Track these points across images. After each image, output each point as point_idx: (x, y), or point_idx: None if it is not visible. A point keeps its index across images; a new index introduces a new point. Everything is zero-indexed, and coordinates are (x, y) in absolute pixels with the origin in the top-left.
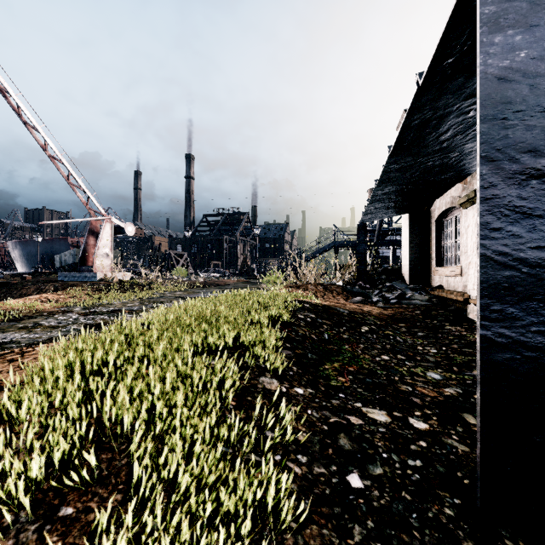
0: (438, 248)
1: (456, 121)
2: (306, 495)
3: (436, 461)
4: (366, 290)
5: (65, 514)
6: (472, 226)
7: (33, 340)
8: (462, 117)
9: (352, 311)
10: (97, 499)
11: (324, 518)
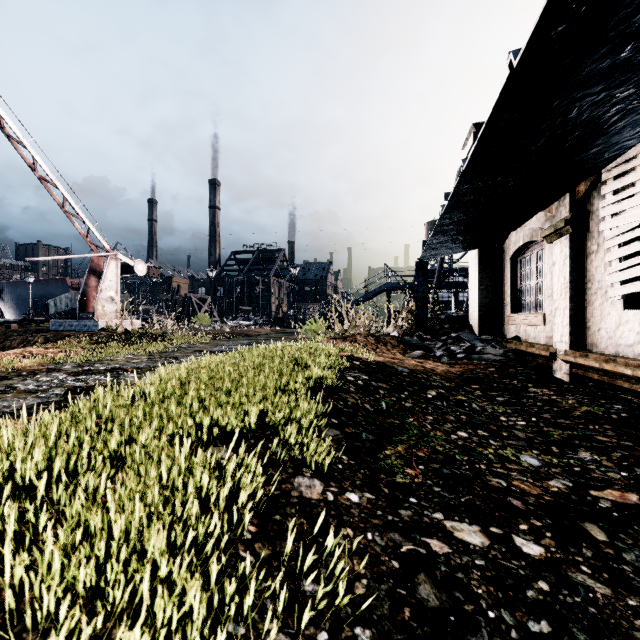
0: (513, 291)
1: (553, 124)
2: None
3: (570, 622)
4: (427, 342)
5: None
6: (559, 264)
7: None
8: (561, 119)
9: (413, 369)
10: None
11: None
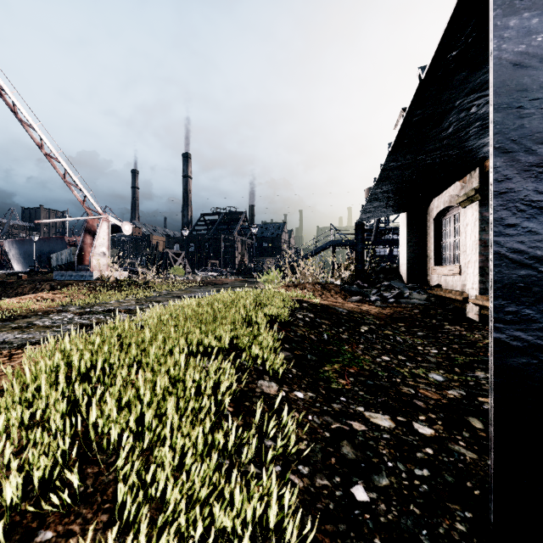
0: (436, 247)
1: (458, 117)
2: (308, 510)
3: (444, 470)
4: (364, 289)
5: (44, 539)
6: (471, 225)
7: (26, 340)
8: (464, 113)
9: (351, 310)
10: (80, 520)
11: (328, 537)
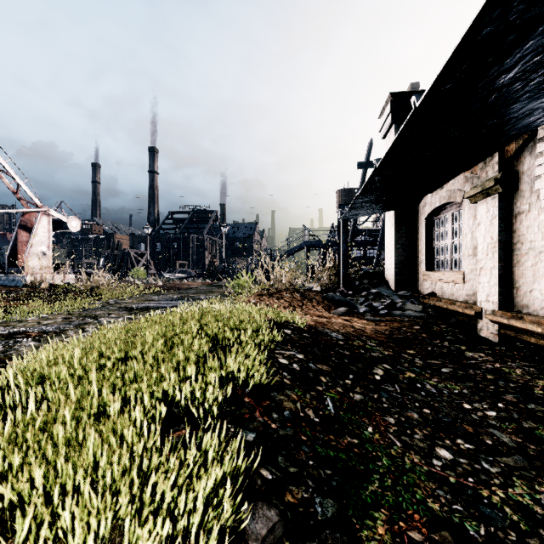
0: (428, 249)
1: (539, 43)
2: None
3: None
4: (349, 298)
5: None
6: (485, 224)
7: None
8: None
9: (346, 333)
10: None
11: None
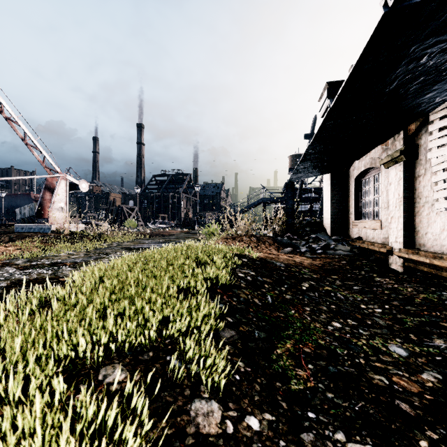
0: (356, 204)
1: (406, 69)
2: None
3: None
4: (294, 241)
5: None
6: (394, 184)
7: None
8: (413, 64)
9: (287, 263)
10: None
11: None
